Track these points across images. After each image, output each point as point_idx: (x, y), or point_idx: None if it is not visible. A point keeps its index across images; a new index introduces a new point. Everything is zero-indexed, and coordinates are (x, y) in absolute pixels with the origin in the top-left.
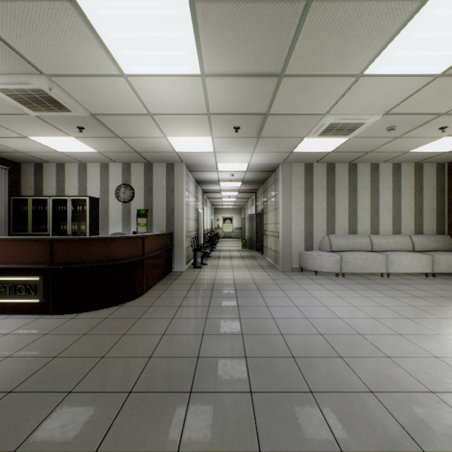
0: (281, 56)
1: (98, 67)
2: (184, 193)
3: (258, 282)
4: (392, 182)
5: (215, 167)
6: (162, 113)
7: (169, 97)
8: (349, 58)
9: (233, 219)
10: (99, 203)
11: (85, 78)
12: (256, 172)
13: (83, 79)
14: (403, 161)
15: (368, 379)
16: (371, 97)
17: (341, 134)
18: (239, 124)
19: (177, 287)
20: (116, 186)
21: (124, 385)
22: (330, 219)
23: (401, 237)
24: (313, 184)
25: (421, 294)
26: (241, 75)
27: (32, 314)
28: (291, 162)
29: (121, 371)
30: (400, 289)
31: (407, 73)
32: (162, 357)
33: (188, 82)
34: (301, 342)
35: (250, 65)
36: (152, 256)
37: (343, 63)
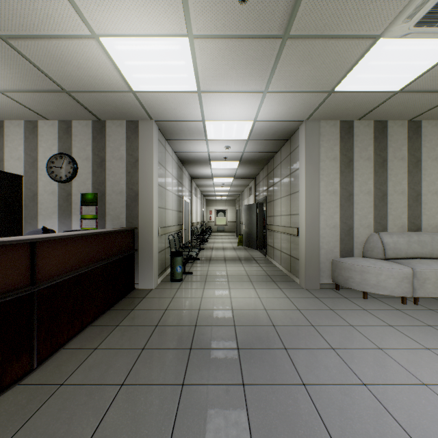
0: None
1: None
2: (154, 167)
3: (276, 319)
4: None
5: (202, 130)
6: None
7: None
8: None
9: (226, 212)
10: (23, 184)
11: None
12: (262, 142)
13: None
14: None
15: None
16: None
17: None
18: None
19: (122, 339)
20: (49, 156)
21: None
22: (379, 208)
23: None
24: (354, 154)
25: None
26: None
27: None
28: (319, 120)
29: None
30: None
31: None
32: None
33: None
34: None
35: None
36: (75, 277)
37: None
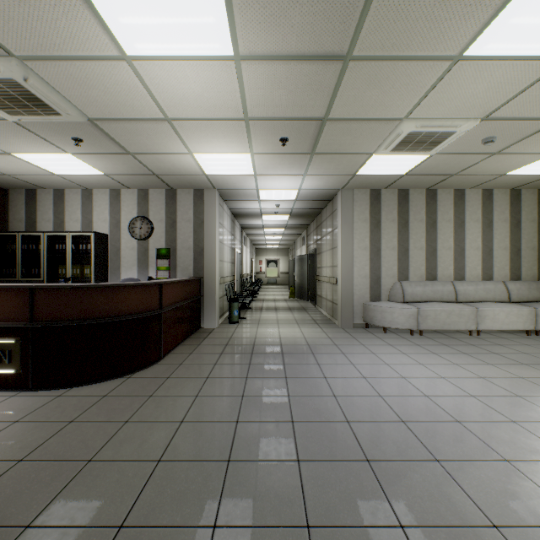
0: (349, 25)
1: (88, 44)
2: (217, 227)
3: (311, 342)
4: (481, 214)
5: (255, 194)
6: (184, 117)
7: (191, 93)
8: (447, 29)
9: (278, 262)
10: (109, 241)
11: (73, 62)
12: (308, 202)
13: (70, 64)
14: (496, 187)
15: (485, 502)
16: (469, 93)
17: (421, 149)
18: (287, 134)
19: (206, 350)
20: (130, 218)
21: (113, 514)
22: (402, 261)
23: (493, 284)
24: (381, 217)
25: (528, 359)
26: (290, 57)
27: (5, 390)
28: (353, 189)
29: (112, 486)
30: (497, 352)
31: (524, 53)
32: (176, 460)
33: (216, 69)
34: (376, 435)
35: (304, 40)
36: (174, 309)
37: (437, 38)
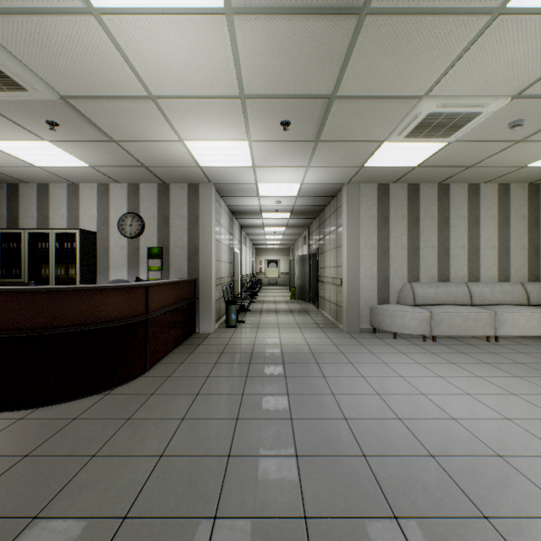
0: None
1: None
2: (213, 225)
3: (315, 349)
4: (497, 210)
5: (254, 190)
6: (171, 95)
7: (176, 62)
8: None
9: (279, 262)
10: (96, 239)
11: (29, 16)
12: (311, 198)
13: (26, 20)
14: (514, 181)
15: None
16: (504, 62)
17: (440, 134)
18: (289, 117)
19: (199, 359)
20: (120, 215)
21: None
22: (412, 260)
23: (511, 286)
24: (390, 213)
25: None
26: (294, 10)
27: None
28: (359, 183)
29: None
30: (522, 361)
31: None
32: (146, 517)
33: (204, 27)
34: (402, 477)
35: None
36: (163, 314)
37: None
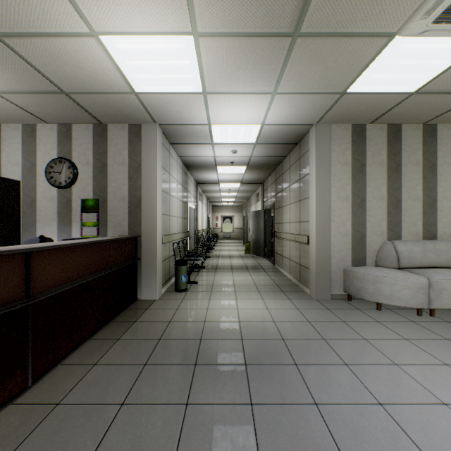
0: None
1: None
2: (158, 172)
3: (285, 332)
4: None
5: (208, 134)
6: None
7: None
8: None
9: (233, 218)
10: (21, 189)
11: None
12: (270, 147)
13: None
14: None
15: None
16: None
17: None
18: None
19: (123, 354)
20: (48, 161)
21: None
22: (393, 214)
23: None
24: (366, 159)
25: None
26: None
27: None
28: (330, 123)
29: None
30: None
31: None
32: None
33: None
34: None
35: None
36: (74, 289)
37: None
